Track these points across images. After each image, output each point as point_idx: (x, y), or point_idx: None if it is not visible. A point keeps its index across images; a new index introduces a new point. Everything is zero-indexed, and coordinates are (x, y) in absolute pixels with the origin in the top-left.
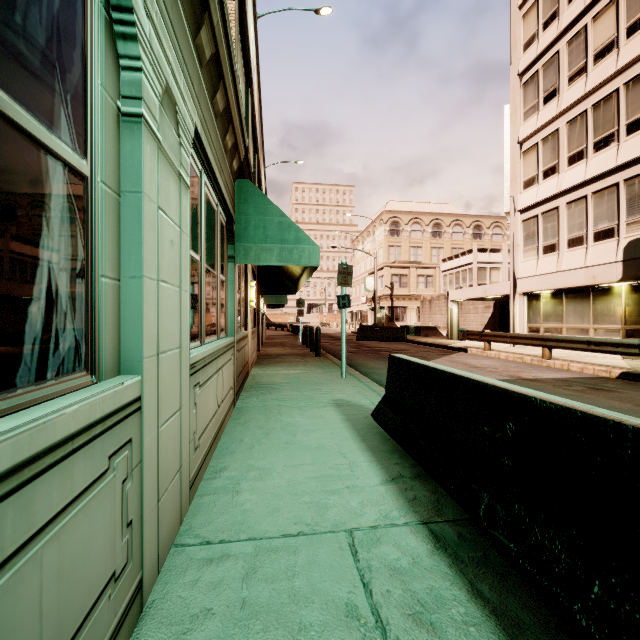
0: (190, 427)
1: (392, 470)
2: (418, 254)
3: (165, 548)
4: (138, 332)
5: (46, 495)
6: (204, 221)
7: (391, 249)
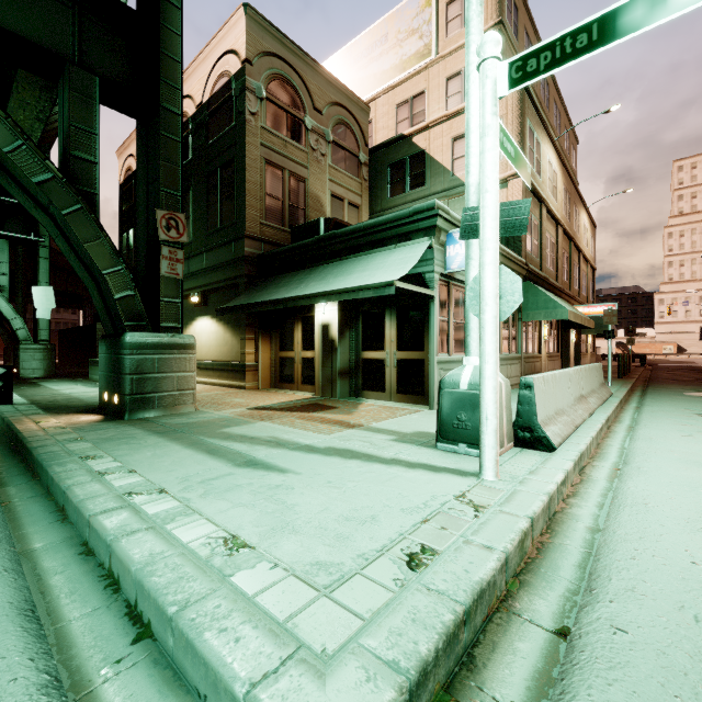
0: None
1: None
2: None
3: None
4: None
5: None
6: None
7: None
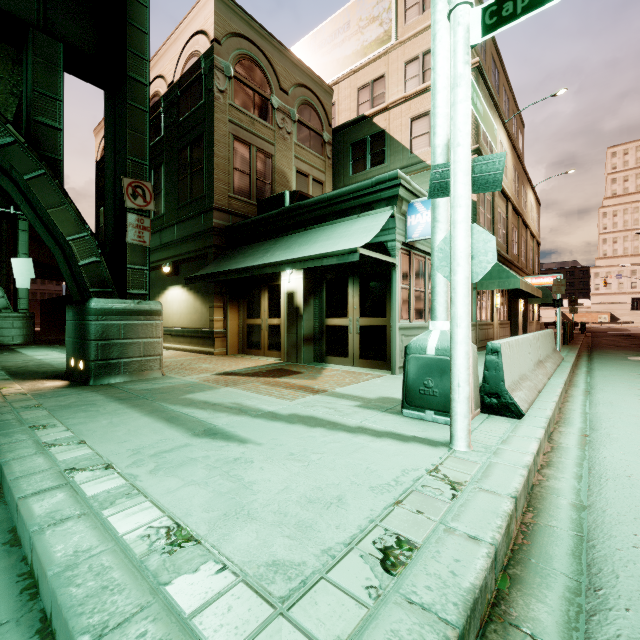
0: None
1: None
2: None
3: None
4: None
5: None
6: None
7: None
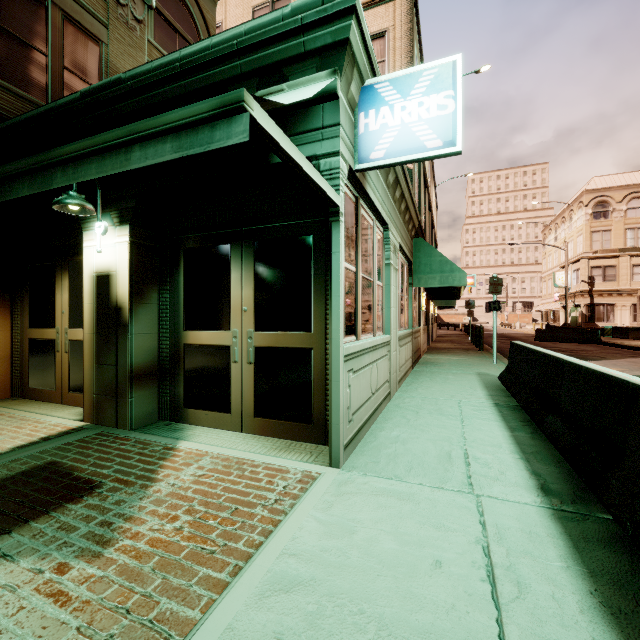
0: (398, 360)
1: (493, 393)
2: (639, 237)
3: (393, 392)
4: (389, 323)
5: (383, 351)
6: (400, 274)
7: (595, 235)
